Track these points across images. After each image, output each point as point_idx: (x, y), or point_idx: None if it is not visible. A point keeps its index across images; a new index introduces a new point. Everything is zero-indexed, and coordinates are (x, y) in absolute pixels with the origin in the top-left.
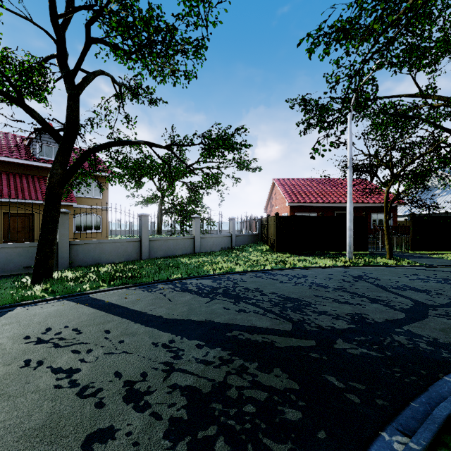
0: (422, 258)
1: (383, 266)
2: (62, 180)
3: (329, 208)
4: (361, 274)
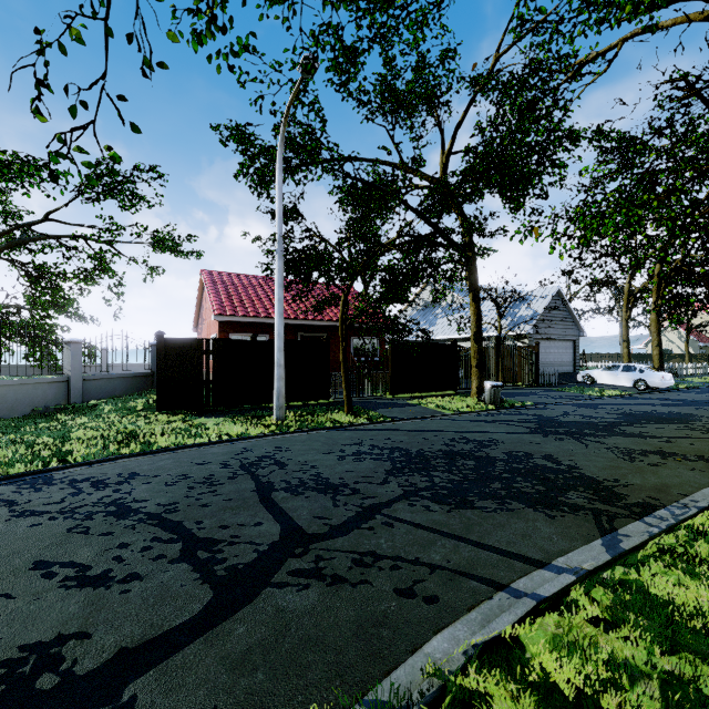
0: (396, 406)
1: (329, 429)
2: None
3: (289, 327)
4: (268, 454)
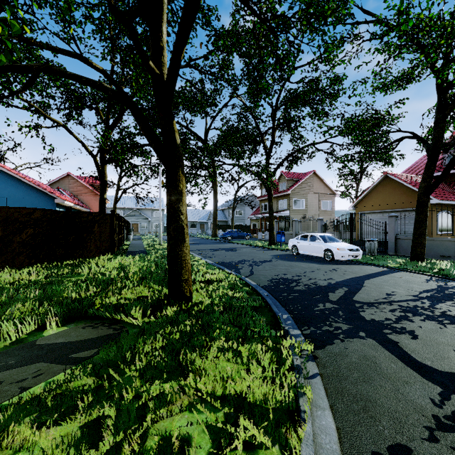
0: None
1: None
2: (425, 190)
3: None
4: None
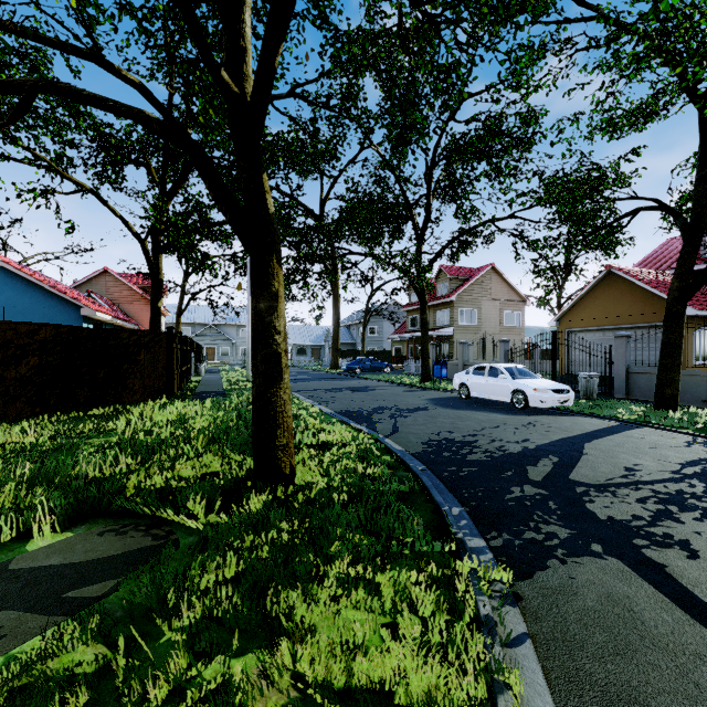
0: None
1: None
2: (679, 294)
3: None
4: None
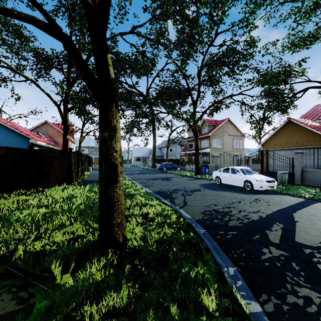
0: None
1: None
2: None
3: None
4: None
